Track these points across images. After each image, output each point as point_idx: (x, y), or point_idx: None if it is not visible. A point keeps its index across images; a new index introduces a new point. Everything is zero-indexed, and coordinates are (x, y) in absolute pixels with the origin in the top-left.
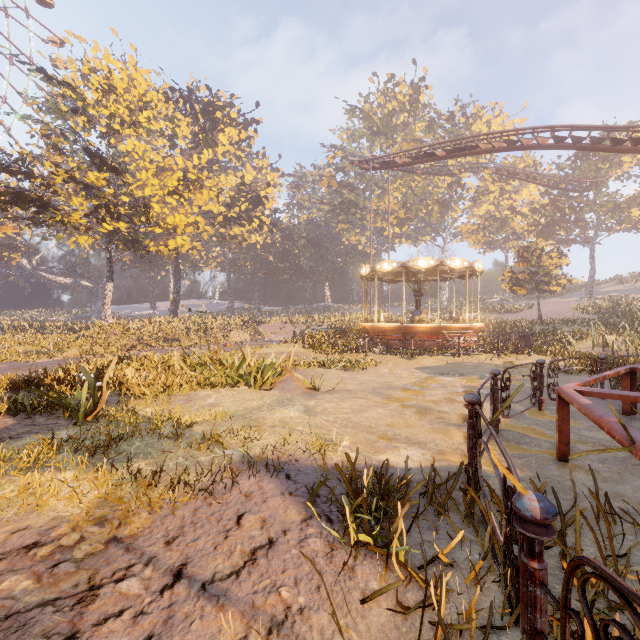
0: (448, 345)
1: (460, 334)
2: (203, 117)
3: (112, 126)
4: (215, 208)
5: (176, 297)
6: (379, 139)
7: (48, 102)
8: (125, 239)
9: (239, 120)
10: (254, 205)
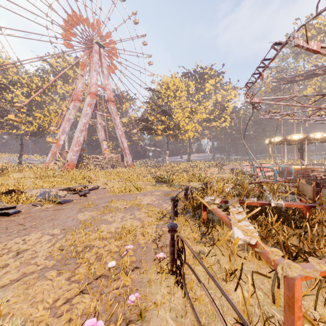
0: (313, 177)
1: (319, 171)
2: (199, 79)
3: (168, 99)
4: (204, 116)
5: (189, 154)
6: (300, 56)
7: (152, 97)
8: (172, 135)
9: (215, 74)
10: (222, 111)
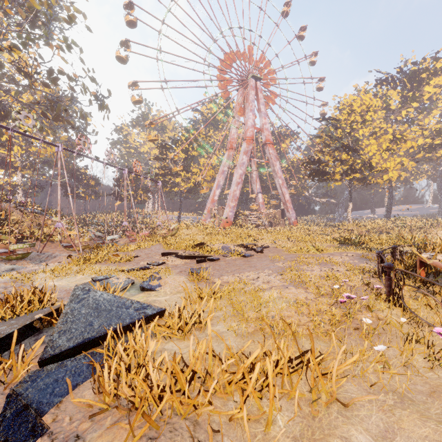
0: None
1: None
2: (409, 83)
3: (352, 126)
4: (420, 141)
5: (389, 206)
6: None
7: (325, 129)
8: (357, 179)
9: None
10: None
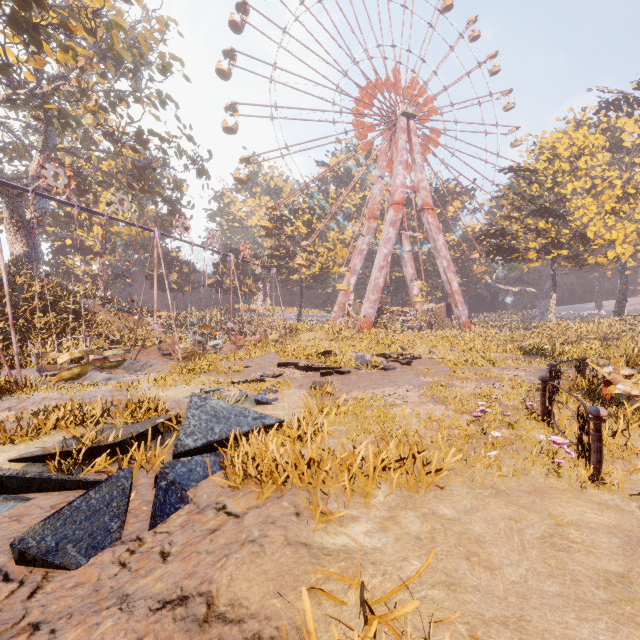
0: None
1: None
2: None
3: (555, 179)
4: None
5: (621, 298)
6: None
7: (513, 184)
8: (565, 257)
9: None
10: None
